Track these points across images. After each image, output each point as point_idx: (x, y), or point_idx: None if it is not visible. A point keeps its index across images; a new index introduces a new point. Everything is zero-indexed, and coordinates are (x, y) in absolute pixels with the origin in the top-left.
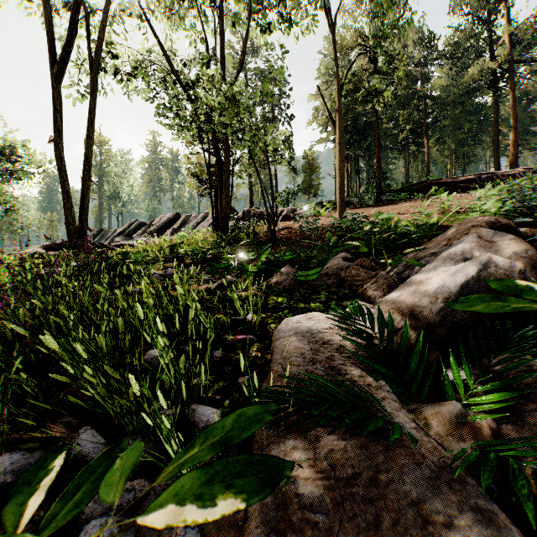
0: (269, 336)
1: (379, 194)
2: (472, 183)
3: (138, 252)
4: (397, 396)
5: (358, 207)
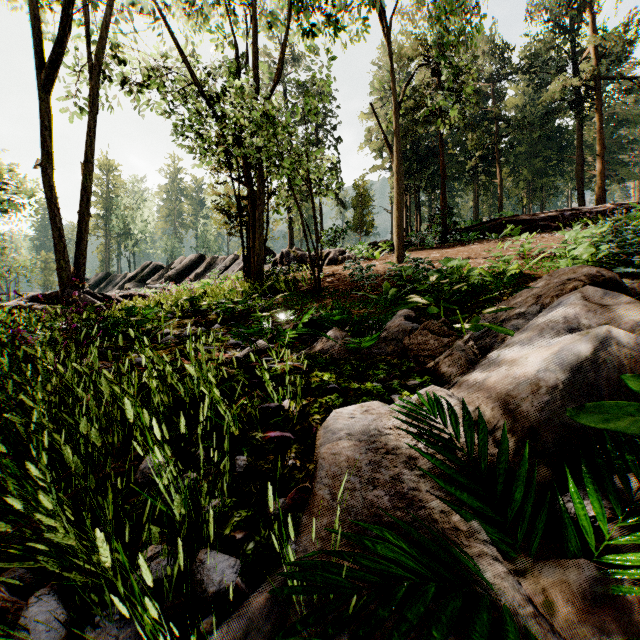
0: (312, 434)
1: (444, 233)
2: (554, 221)
3: (147, 308)
4: (497, 545)
5: (420, 249)
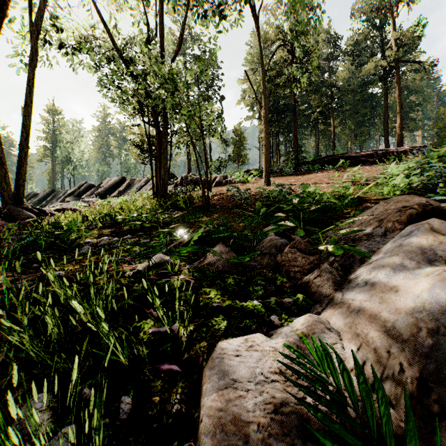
0: (199, 366)
1: (296, 164)
2: (371, 157)
3: (70, 223)
4: None
5: (280, 175)
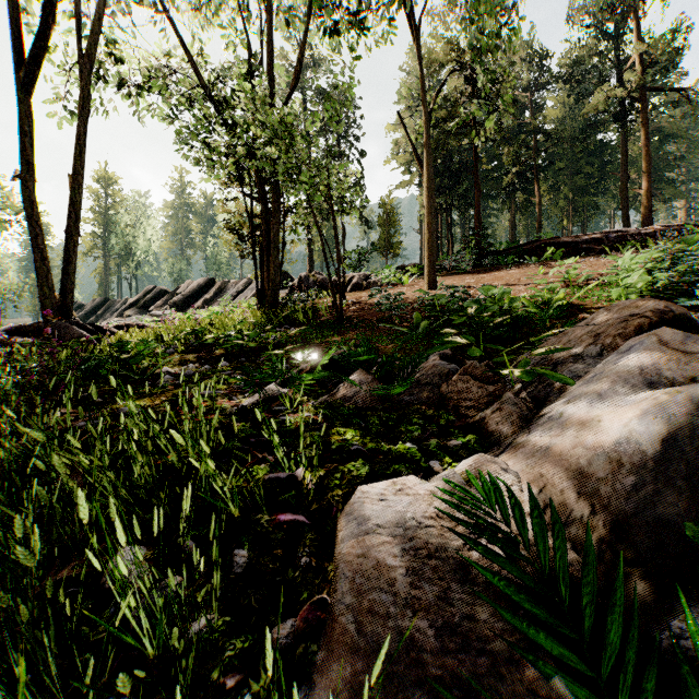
0: (332, 517)
1: (479, 256)
2: (598, 244)
3: (142, 343)
4: None
5: (452, 274)
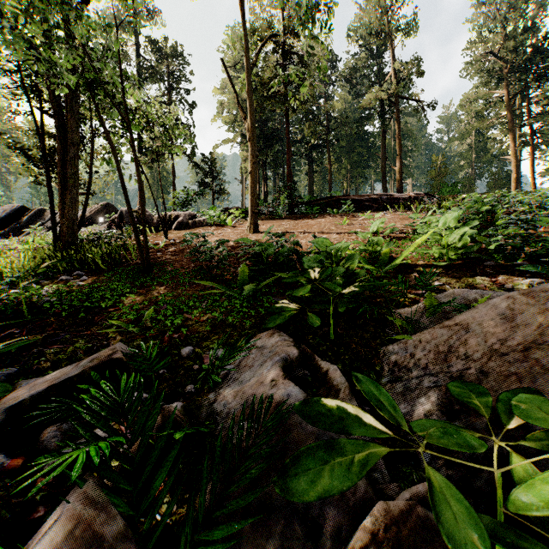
0: None
1: (290, 205)
2: (375, 203)
3: None
4: None
5: (270, 218)
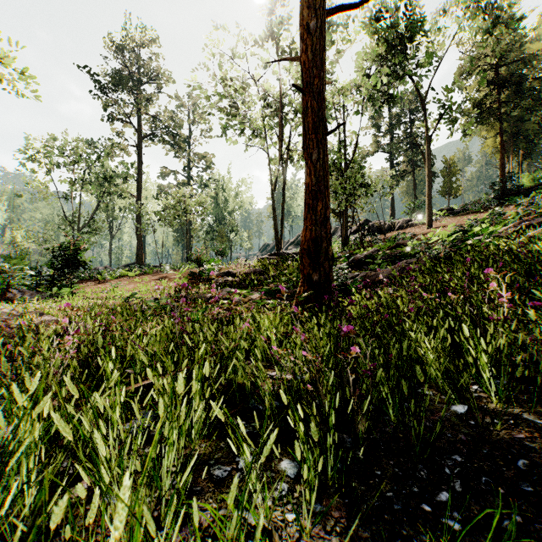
0: None
1: (503, 196)
2: None
3: None
4: None
5: (466, 214)
